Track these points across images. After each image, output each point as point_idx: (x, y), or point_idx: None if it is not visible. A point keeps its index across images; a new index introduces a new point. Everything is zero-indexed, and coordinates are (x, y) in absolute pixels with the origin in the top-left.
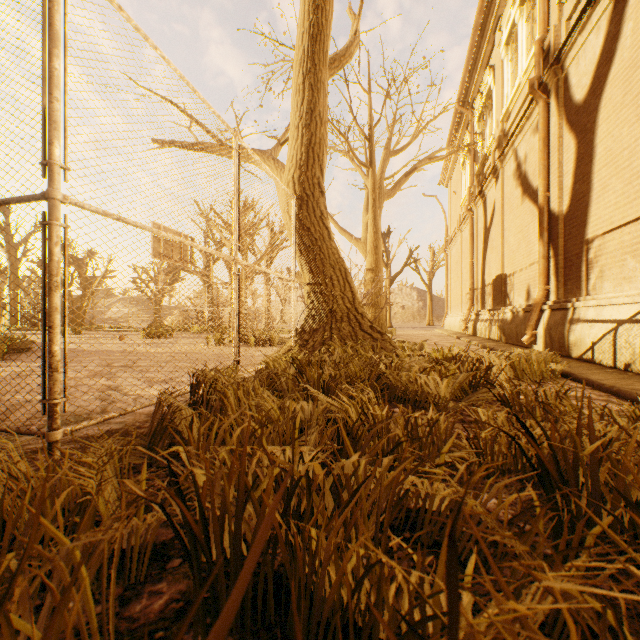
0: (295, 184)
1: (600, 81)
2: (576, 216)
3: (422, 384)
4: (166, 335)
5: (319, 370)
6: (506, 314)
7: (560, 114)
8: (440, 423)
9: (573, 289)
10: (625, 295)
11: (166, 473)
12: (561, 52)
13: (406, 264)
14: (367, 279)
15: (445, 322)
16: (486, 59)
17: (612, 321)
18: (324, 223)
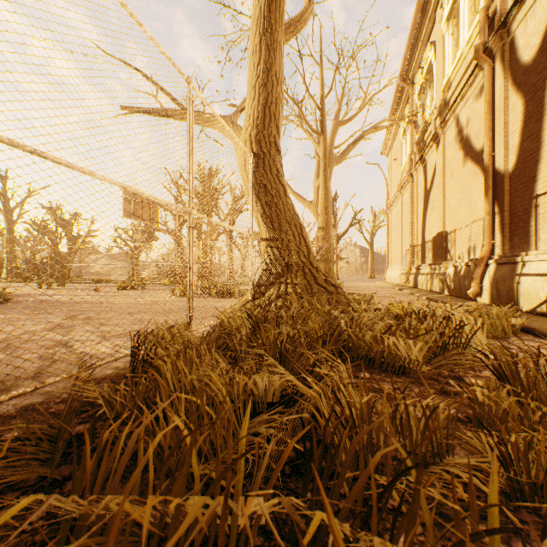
0: (252, 142)
1: None
2: (524, 173)
3: (390, 345)
4: (138, 287)
5: (276, 329)
6: (448, 268)
7: (506, 76)
8: (438, 412)
9: (520, 244)
10: None
11: (60, 491)
12: (508, 16)
13: (351, 225)
14: (319, 236)
15: (386, 275)
16: (427, 37)
17: None
18: (280, 180)
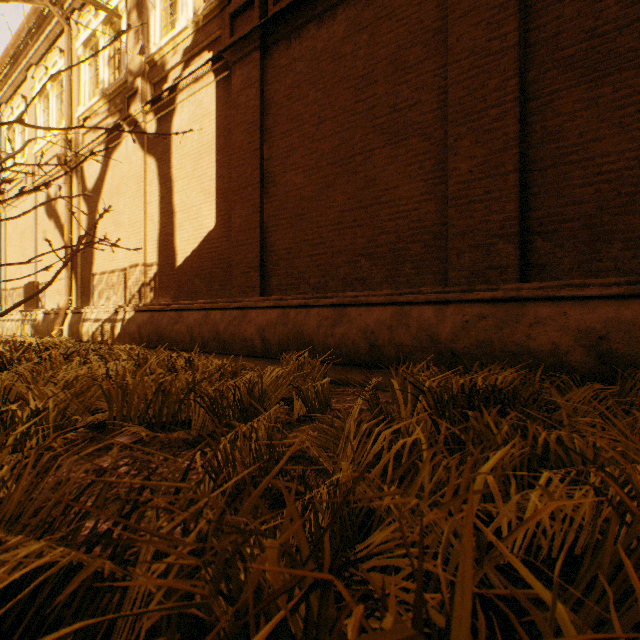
0: None
1: (100, 189)
2: (89, 257)
3: None
4: None
5: None
6: (40, 315)
7: (80, 189)
8: None
9: (87, 301)
10: (108, 307)
11: None
12: (80, 152)
13: None
14: None
15: None
16: (19, 83)
17: (102, 320)
18: None
